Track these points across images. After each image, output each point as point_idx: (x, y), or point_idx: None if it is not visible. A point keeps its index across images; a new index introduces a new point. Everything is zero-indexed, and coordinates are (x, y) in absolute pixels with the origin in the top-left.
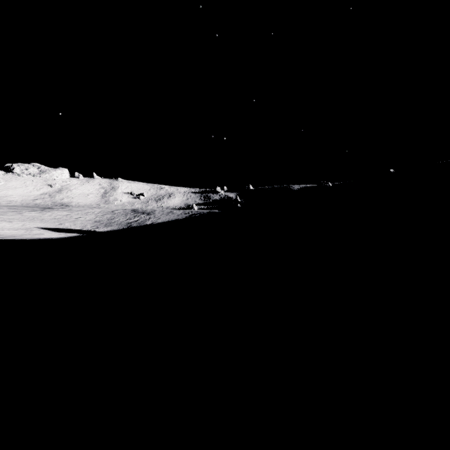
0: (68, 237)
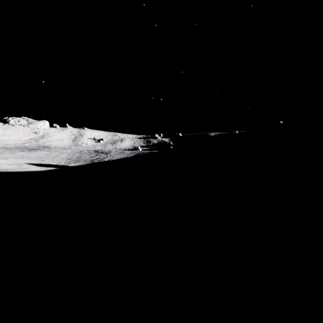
0: (48, 170)
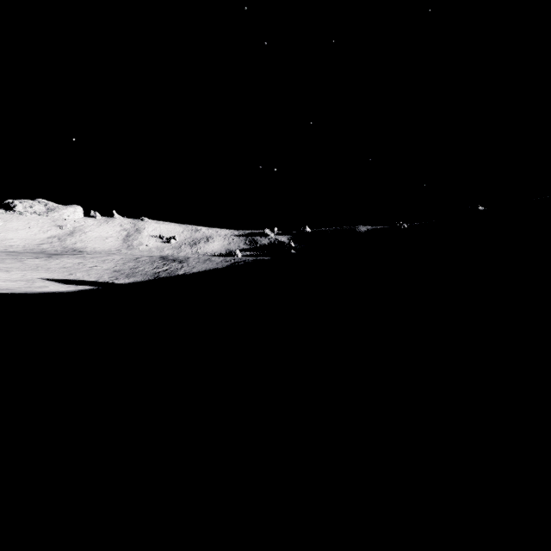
0: (79, 290)
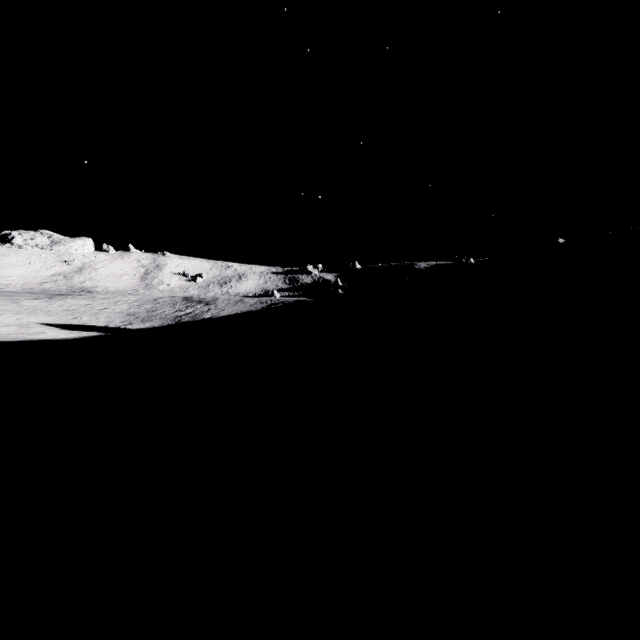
0: (82, 337)
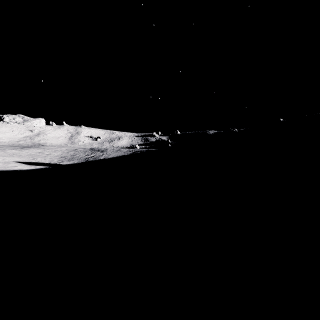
0: (36, 169)
